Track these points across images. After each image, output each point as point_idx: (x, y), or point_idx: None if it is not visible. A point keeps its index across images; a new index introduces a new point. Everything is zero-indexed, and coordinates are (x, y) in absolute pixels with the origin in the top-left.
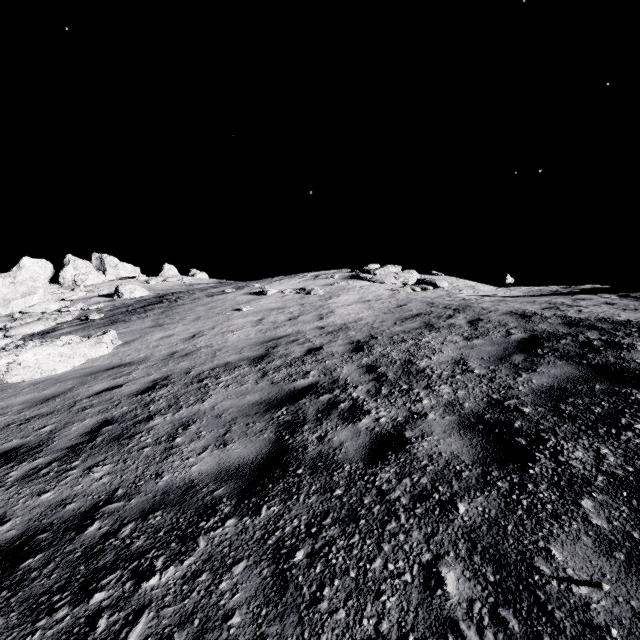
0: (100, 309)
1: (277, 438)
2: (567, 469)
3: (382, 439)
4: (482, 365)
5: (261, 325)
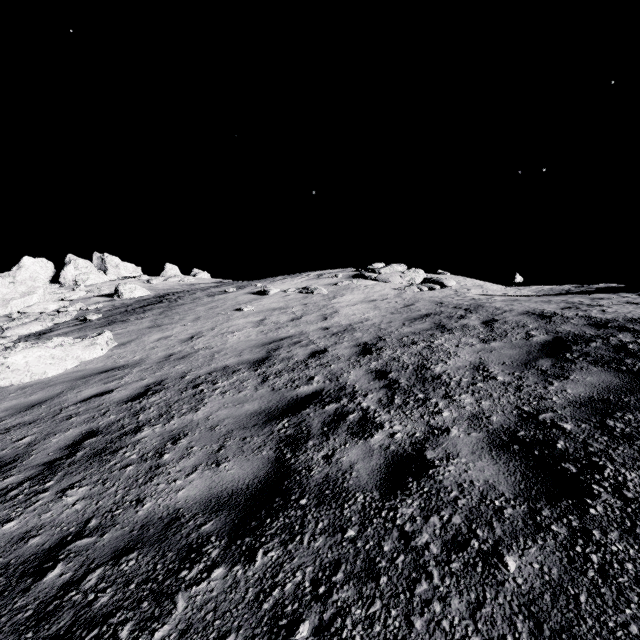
0: (99, 309)
1: (277, 457)
2: (639, 510)
3: (399, 460)
4: (505, 371)
5: (262, 326)
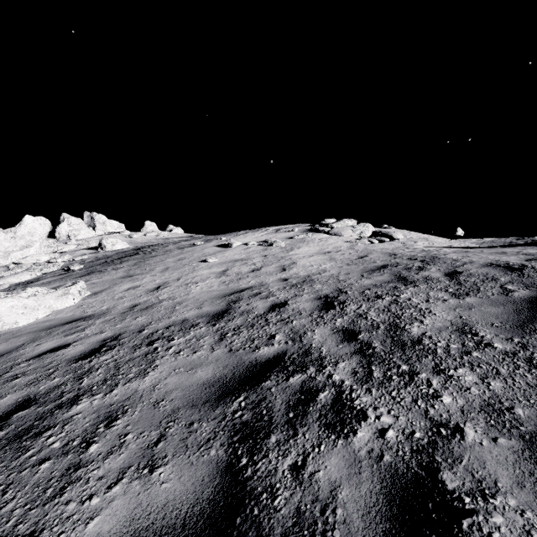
0: (84, 260)
1: (229, 461)
2: None
3: (405, 489)
4: (500, 335)
5: (224, 276)
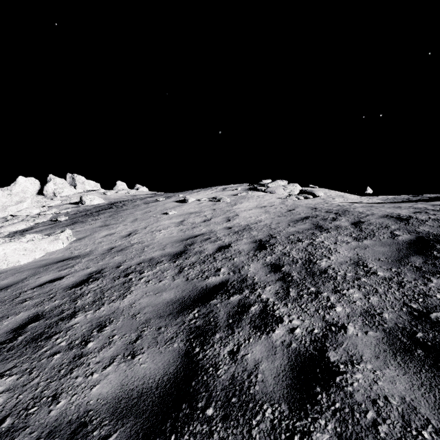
0: (68, 213)
1: (187, 350)
2: None
3: (303, 362)
4: (383, 267)
5: (182, 225)
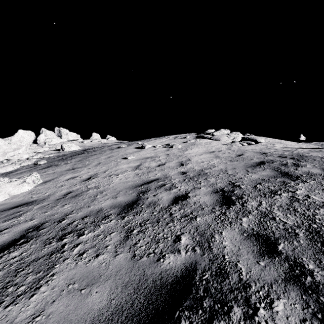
0: (50, 157)
1: None
2: None
3: None
4: None
5: (138, 170)
